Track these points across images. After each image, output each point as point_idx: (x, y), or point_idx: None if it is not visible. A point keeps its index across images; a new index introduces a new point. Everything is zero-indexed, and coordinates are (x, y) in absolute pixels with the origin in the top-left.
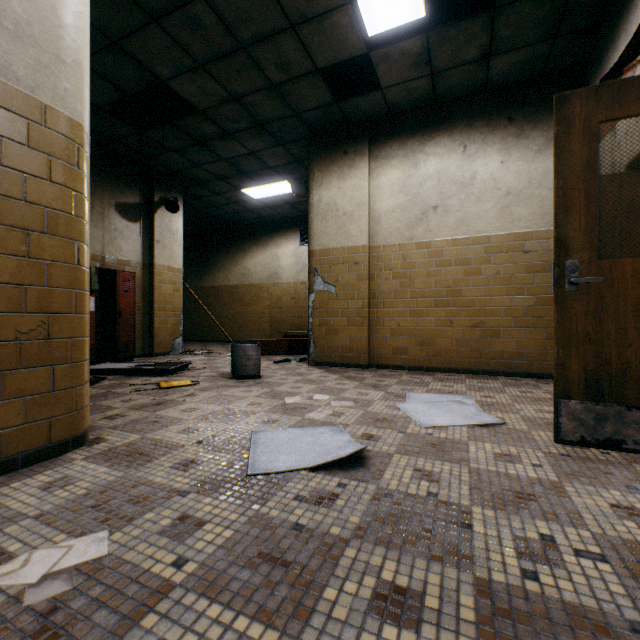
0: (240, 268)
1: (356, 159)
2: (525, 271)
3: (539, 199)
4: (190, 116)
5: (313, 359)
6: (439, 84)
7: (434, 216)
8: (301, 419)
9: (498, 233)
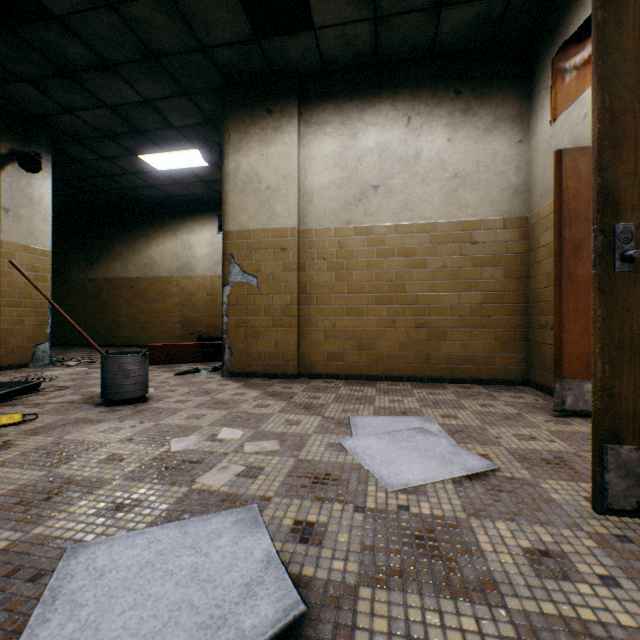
0: (143, 257)
1: (283, 121)
2: (473, 264)
3: (487, 184)
4: (41, 23)
5: (229, 369)
6: (383, 36)
7: (375, 197)
8: (186, 492)
9: (445, 220)
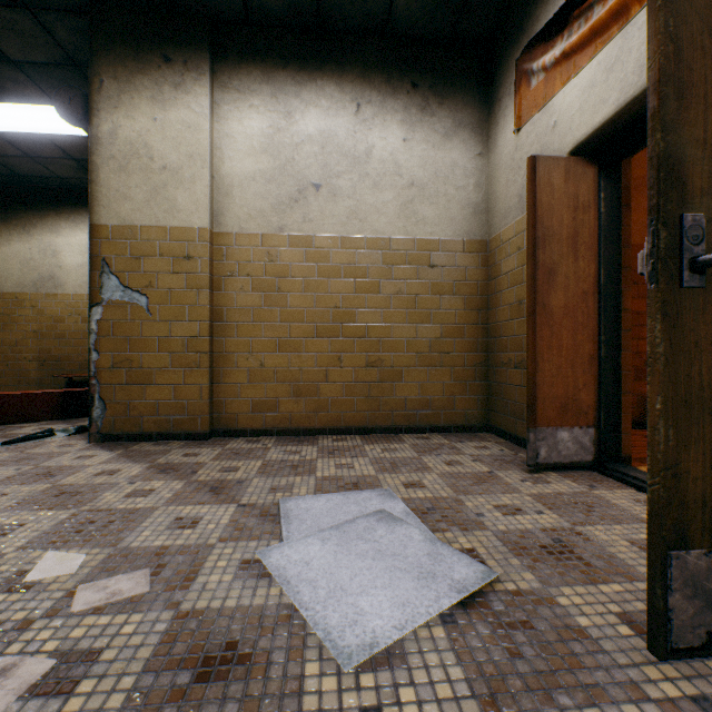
0: None
1: (188, 76)
2: (431, 291)
3: (447, 199)
4: None
5: (100, 430)
6: None
7: (317, 199)
8: None
9: (400, 237)
